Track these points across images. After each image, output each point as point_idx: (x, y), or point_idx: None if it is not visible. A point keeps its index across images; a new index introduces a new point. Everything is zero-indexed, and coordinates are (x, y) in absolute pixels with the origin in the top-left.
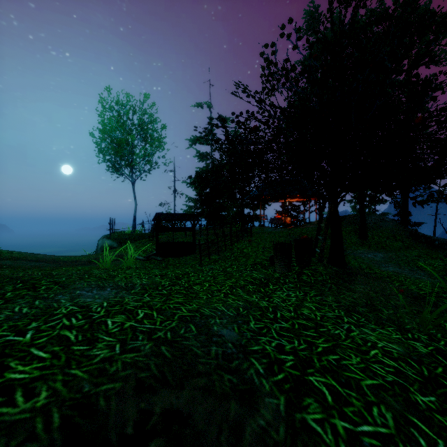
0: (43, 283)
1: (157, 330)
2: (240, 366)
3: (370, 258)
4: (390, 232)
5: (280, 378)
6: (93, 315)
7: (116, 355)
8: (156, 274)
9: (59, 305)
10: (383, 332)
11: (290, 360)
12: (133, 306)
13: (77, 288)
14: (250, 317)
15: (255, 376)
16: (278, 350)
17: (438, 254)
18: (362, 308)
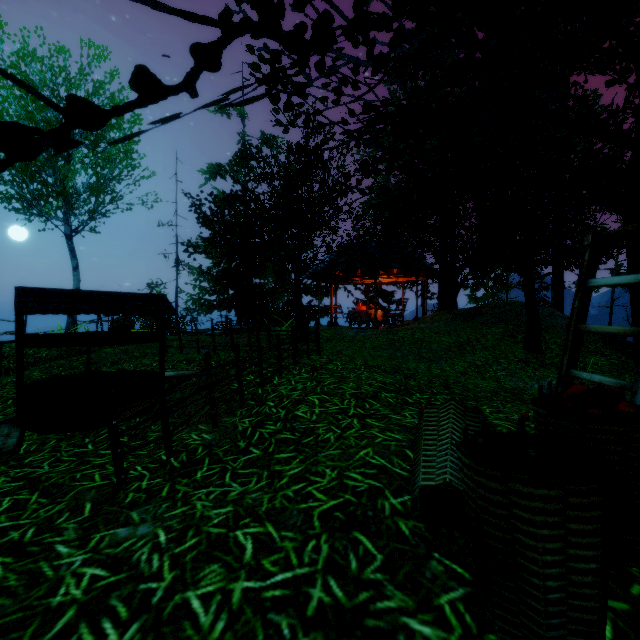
0: None
1: None
2: None
3: None
4: None
5: None
6: None
7: None
8: None
9: None
10: None
11: None
12: None
13: None
14: None
15: None
16: None
17: None
18: None
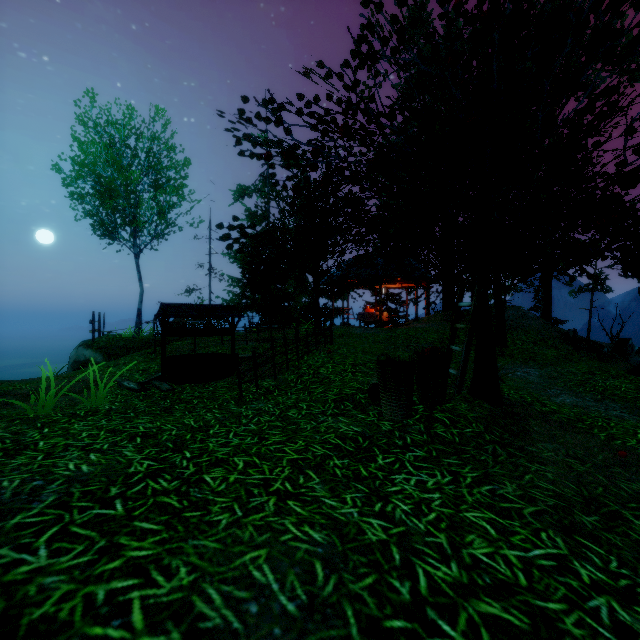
0: None
1: None
2: None
3: (522, 377)
4: (537, 335)
5: None
6: None
7: None
8: (136, 434)
9: None
10: None
11: None
12: None
13: None
14: (347, 615)
15: None
16: None
17: (616, 369)
18: (586, 515)
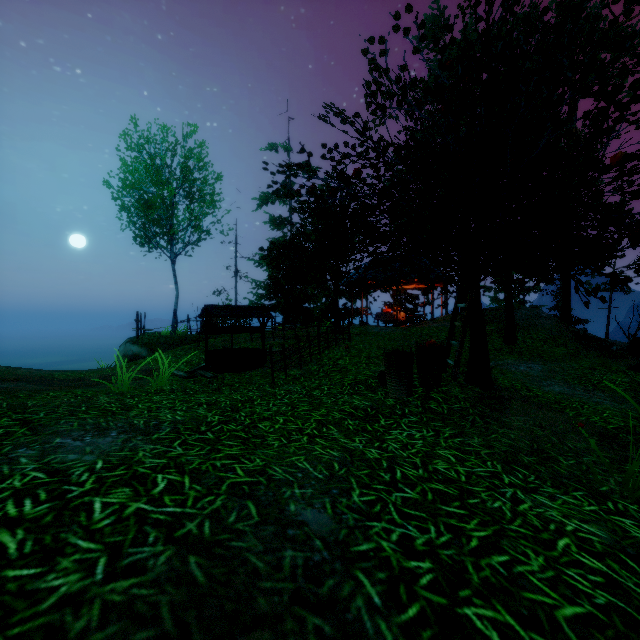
0: (2, 424)
1: (186, 517)
2: (337, 591)
3: (523, 371)
4: (549, 334)
5: (412, 615)
6: (71, 490)
7: (93, 587)
8: (201, 402)
9: (11, 470)
10: (569, 500)
11: (426, 572)
12: (149, 467)
13: (59, 433)
14: (352, 481)
15: (365, 613)
16: (403, 550)
17: (618, 365)
18: (528, 456)
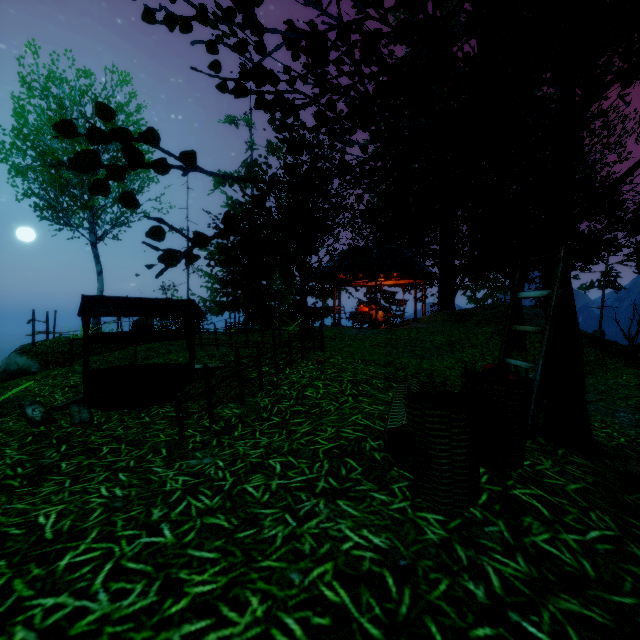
0: None
1: None
2: None
3: None
4: None
5: None
6: None
7: None
8: None
9: None
10: None
11: None
12: None
13: None
14: None
15: None
16: None
17: None
18: None
